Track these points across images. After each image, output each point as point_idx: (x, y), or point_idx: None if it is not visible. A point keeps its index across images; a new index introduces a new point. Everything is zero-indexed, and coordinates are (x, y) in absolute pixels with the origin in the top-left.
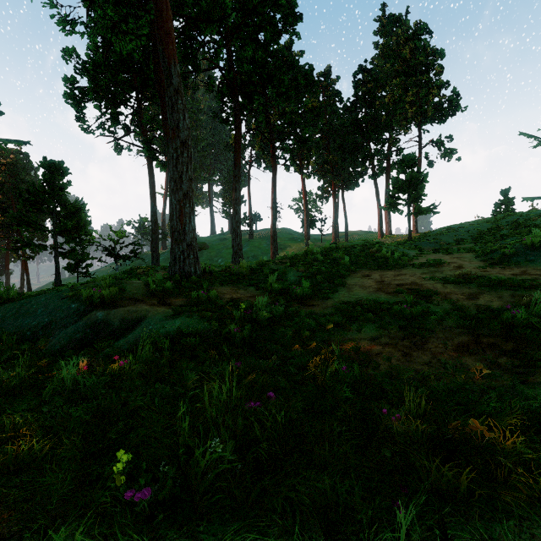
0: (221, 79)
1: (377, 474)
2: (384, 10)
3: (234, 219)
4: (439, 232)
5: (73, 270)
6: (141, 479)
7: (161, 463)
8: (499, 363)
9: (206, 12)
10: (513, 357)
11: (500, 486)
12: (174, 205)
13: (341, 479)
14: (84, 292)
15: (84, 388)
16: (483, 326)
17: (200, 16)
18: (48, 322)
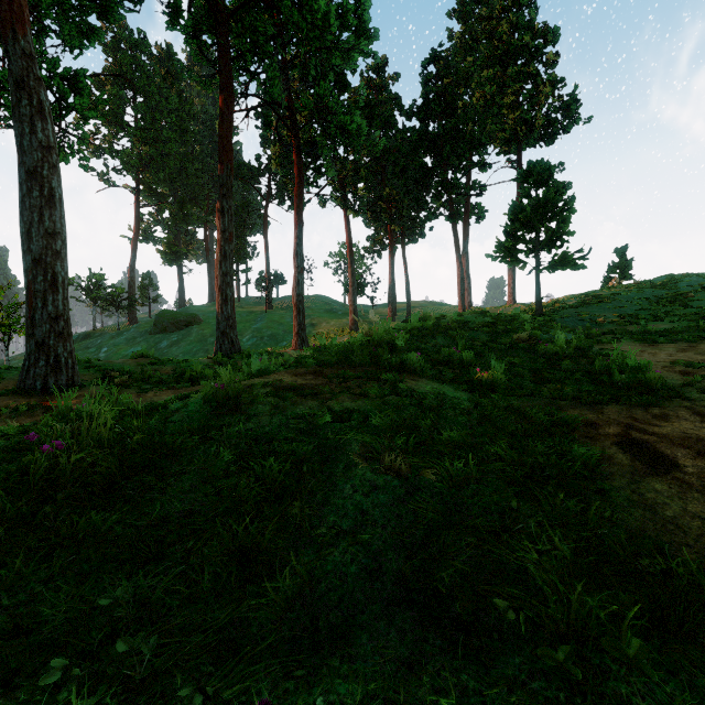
0: None
1: None
2: None
3: (220, 268)
4: (583, 302)
5: None
6: None
7: None
8: None
9: None
10: None
11: None
12: None
13: None
14: None
15: None
16: None
17: None
18: None
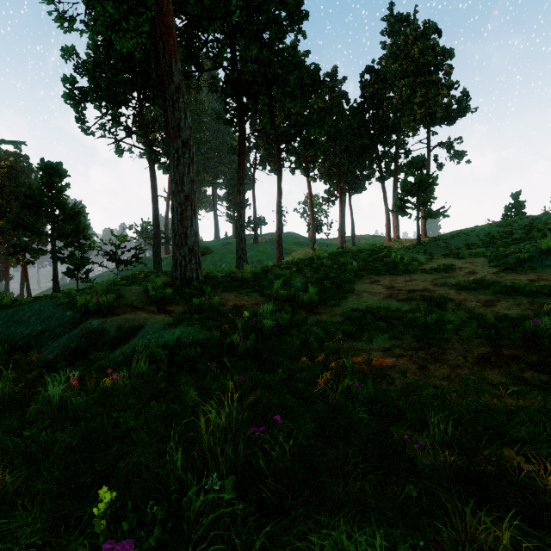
0: (225, 79)
1: (401, 517)
2: (391, 9)
3: (238, 223)
4: (449, 237)
5: (73, 275)
6: (125, 525)
7: (149, 504)
8: (524, 378)
9: (209, 9)
10: (539, 371)
11: (547, 534)
12: (175, 208)
13: (358, 522)
14: (79, 299)
15: (72, 406)
16: (503, 336)
17: (203, 14)
18: (41, 331)
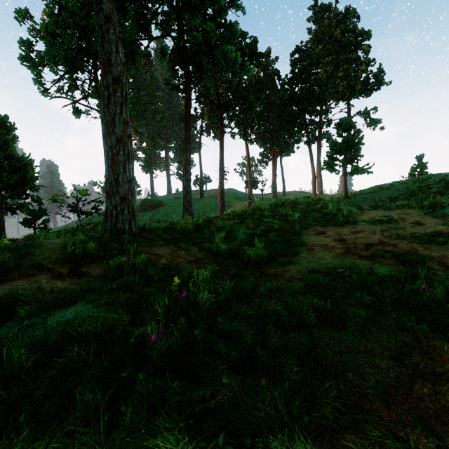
0: (173, 48)
1: None
2: None
3: (185, 178)
4: (372, 191)
5: (30, 225)
6: None
7: None
8: None
9: None
10: None
11: None
12: (106, 152)
13: None
14: None
15: None
16: None
17: None
18: None
